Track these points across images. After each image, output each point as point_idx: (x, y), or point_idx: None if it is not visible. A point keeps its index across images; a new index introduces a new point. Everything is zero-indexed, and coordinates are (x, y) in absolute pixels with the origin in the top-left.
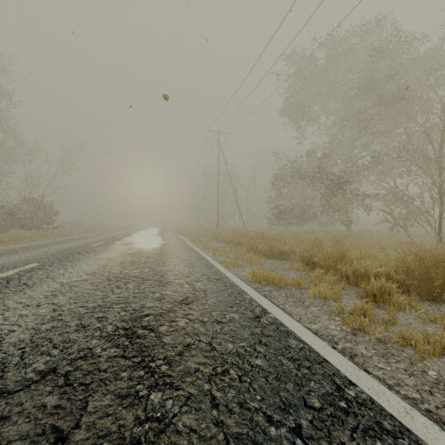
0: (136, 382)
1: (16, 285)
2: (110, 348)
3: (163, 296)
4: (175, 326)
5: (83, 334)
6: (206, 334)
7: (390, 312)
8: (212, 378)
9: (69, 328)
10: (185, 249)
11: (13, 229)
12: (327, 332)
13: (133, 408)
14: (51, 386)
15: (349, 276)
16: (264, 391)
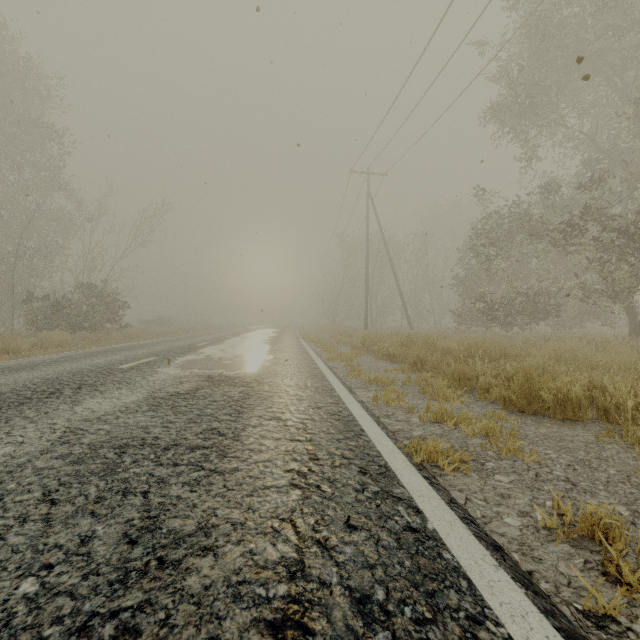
0: None
1: None
2: None
3: None
4: None
5: None
6: None
7: None
8: None
9: None
10: (305, 382)
11: (44, 331)
12: None
13: None
14: None
15: None
16: None
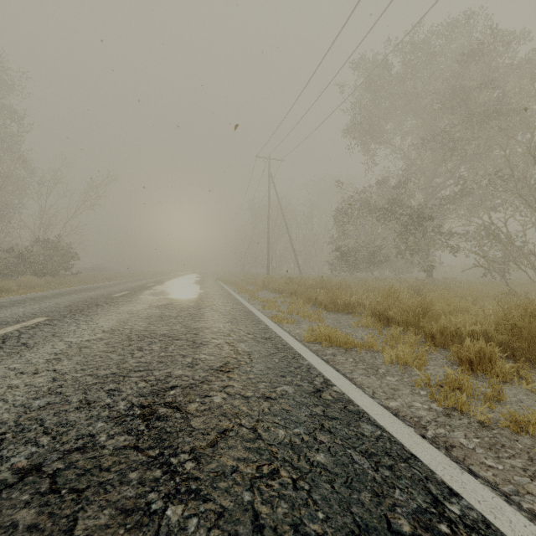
0: (149, 488)
1: (13, 345)
2: (120, 434)
3: (196, 361)
4: (209, 403)
5: (85, 414)
6: (249, 415)
7: (494, 385)
8: (255, 483)
9: (70, 405)
10: (227, 301)
11: (23, 276)
12: (411, 411)
13: (140, 531)
14: (30, 494)
15: (435, 335)
16: (329, 504)
